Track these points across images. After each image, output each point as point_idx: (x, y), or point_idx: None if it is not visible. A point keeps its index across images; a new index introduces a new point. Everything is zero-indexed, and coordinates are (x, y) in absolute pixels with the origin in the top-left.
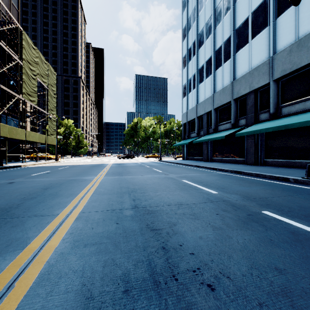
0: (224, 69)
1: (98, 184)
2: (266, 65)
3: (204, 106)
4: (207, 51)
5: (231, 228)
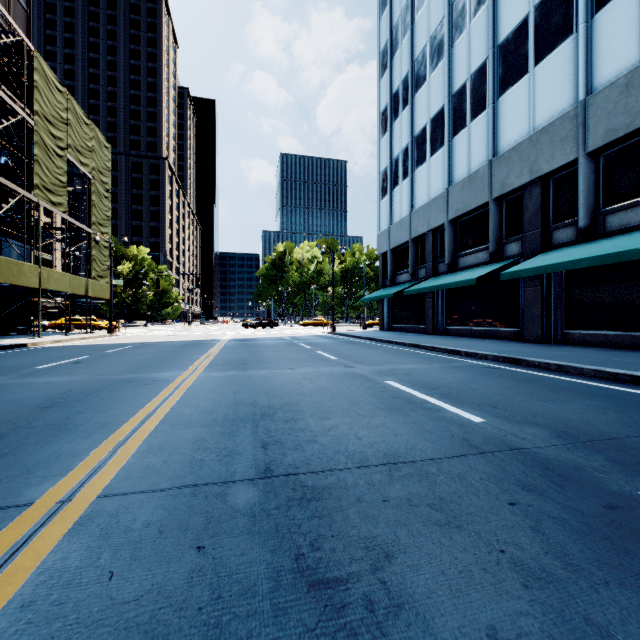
0: (473, 135)
1: (182, 393)
2: (570, 120)
3: (427, 216)
4: (434, 96)
5: (583, 575)
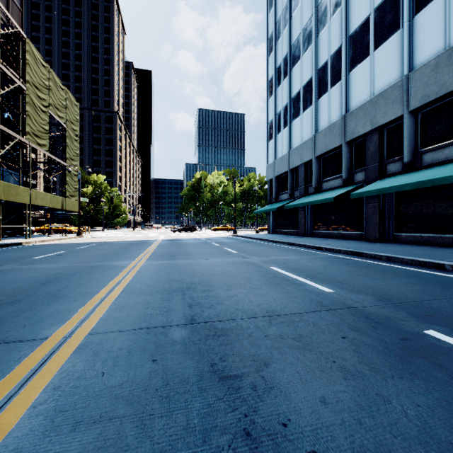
0: (332, 97)
1: (133, 274)
2: (398, 88)
3: (300, 154)
4: (305, 70)
5: (379, 373)
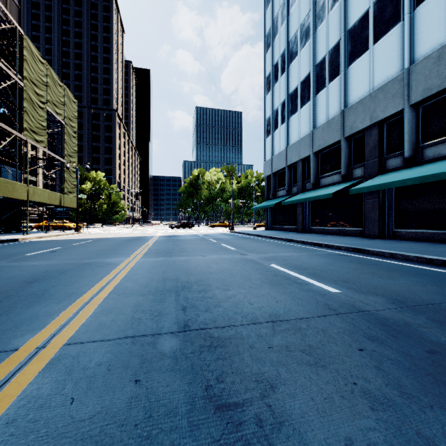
0: (330, 93)
1: (126, 272)
2: (398, 82)
3: (298, 150)
4: (303, 66)
5: (414, 401)
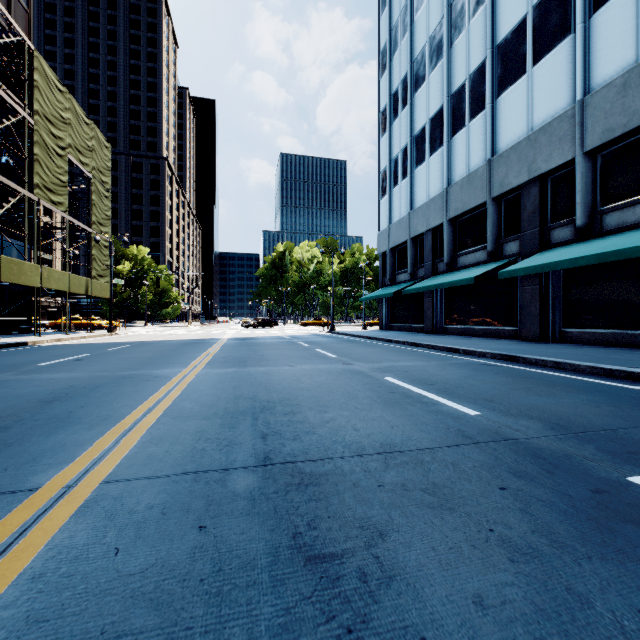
0: (472, 134)
1: (182, 388)
2: (568, 119)
3: (426, 215)
4: (433, 96)
5: (567, 551)
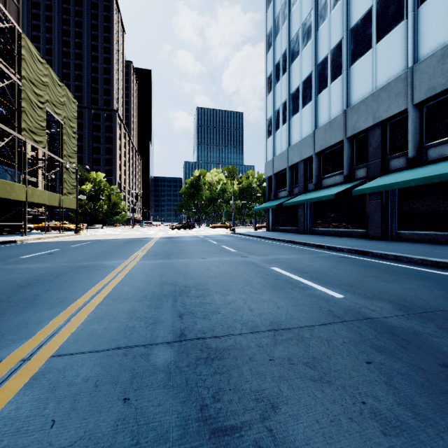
0: (332, 92)
1: (123, 275)
2: (402, 81)
3: (299, 150)
4: (305, 66)
5: (430, 424)
